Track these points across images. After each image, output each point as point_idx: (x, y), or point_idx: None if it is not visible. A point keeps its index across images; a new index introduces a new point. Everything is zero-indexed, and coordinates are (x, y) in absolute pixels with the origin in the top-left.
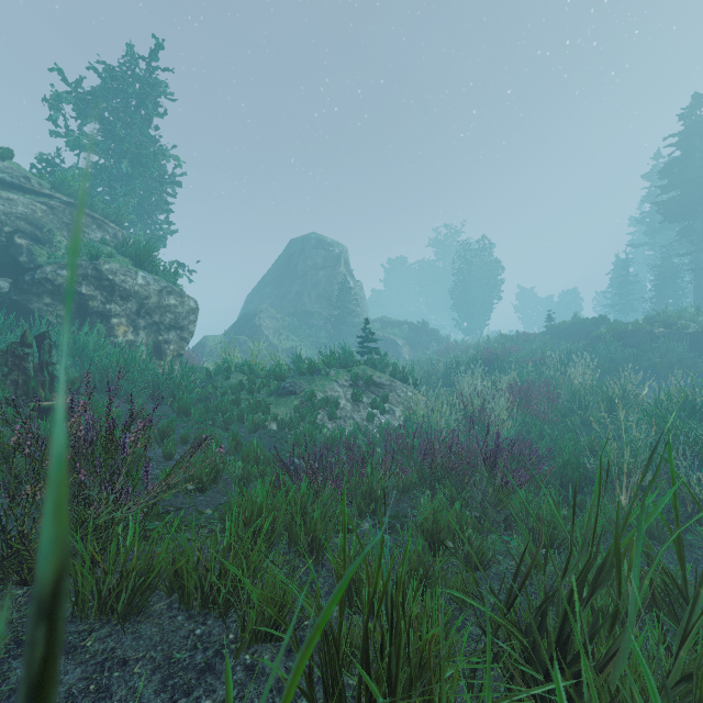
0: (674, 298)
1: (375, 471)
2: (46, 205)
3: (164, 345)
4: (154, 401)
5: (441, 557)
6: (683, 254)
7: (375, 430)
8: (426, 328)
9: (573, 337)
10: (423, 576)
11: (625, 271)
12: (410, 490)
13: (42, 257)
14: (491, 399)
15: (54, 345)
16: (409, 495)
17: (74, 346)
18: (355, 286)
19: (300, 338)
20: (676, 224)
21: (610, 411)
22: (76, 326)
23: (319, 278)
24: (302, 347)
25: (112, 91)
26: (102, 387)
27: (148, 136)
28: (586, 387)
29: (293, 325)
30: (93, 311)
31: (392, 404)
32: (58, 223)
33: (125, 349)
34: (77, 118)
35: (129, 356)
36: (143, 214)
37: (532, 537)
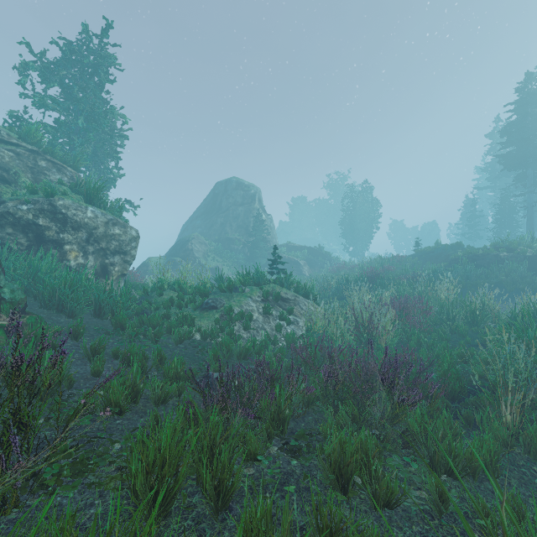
0: (511, 228)
1: (282, 392)
2: (13, 152)
3: (110, 267)
4: (96, 316)
5: (349, 493)
6: (518, 195)
7: (282, 338)
8: (322, 252)
9: (436, 259)
10: (335, 534)
11: (473, 208)
12: (314, 402)
13: (7, 194)
14: (377, 312)
15: (2, 271)
16: (313, 407)
17: (28, 269)
18: (266, 218)
19: (223, 259)
20: (511, 172)
21: (472, 321)
22: (31, 252)
23: (238, 212)
24: (225, 266)
25: (71, 62)
26: (50, 305)
27: (101, 98)
28: (450, 300)
29: (218, 249)
30: (49, 239)
31: (296, 316)
32: (23, 167)
33: (76, 271)
34: (42, 82)
35: (74, 278)
36: (97, 161)
37: (432, 461)
